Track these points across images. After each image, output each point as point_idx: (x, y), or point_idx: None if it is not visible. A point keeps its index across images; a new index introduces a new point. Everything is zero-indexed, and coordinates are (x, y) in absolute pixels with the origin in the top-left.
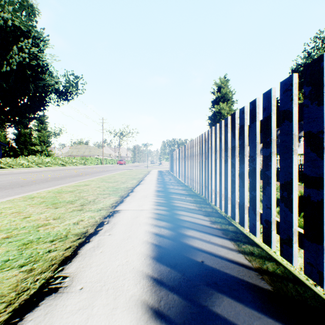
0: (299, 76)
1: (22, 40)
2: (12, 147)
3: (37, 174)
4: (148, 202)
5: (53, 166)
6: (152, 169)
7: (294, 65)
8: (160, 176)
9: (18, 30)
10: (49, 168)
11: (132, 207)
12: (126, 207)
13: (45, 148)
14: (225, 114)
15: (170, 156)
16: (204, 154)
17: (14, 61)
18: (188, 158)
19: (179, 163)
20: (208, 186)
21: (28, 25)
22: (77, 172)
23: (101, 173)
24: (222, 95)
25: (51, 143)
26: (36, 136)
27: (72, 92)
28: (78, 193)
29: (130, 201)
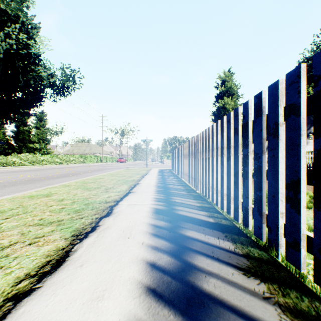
0: (307, 70)
1: (8, 25)
2: (11, 145)
3: (16, 175)
4: (128, 266)
5: (48, 164)
6: (152, 168)
7: (301, 59)
8: (161, 178)
9: (4, 15)
10: (41, 166)
11: (61, 317)
12: (40, 317)
13: (44, 145)
14: (230, 109)
15: (173, 153)
16: (257, 142)
17: (1, 48)
18: (203, 153)
19: (186, 161)
20: (278, 218)
21: (15, 9)
22: (66, 172)
23: (93, 172)
24: (227, 89)
25: (50, 141)
26: (35, 133)
27: (69, 86)
28: (4, 218)
29: (83, 258)
